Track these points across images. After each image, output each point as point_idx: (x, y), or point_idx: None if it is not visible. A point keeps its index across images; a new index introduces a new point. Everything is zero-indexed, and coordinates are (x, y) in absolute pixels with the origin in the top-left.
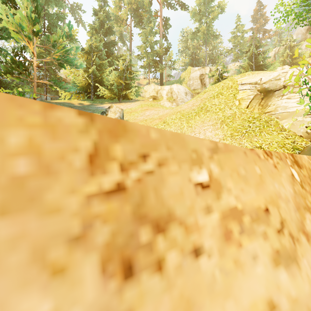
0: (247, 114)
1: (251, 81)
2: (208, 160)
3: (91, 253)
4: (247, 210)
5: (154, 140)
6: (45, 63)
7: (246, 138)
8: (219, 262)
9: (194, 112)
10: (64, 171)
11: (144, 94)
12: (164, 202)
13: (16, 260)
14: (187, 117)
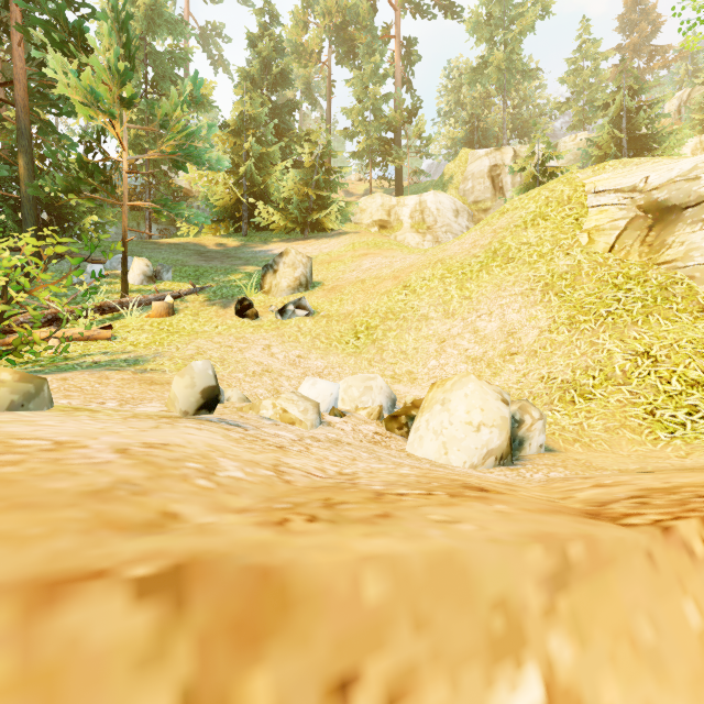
0: (610, 268)
1: (622, 184)
2: (540, 623)
3: None
4: None
5: (376, 608)
6: (148, 160)
7: (608, 330)
8: None
9: (476, 261)
10: None
11: (358, 216)
12: None
13: None
14: (459, 275)
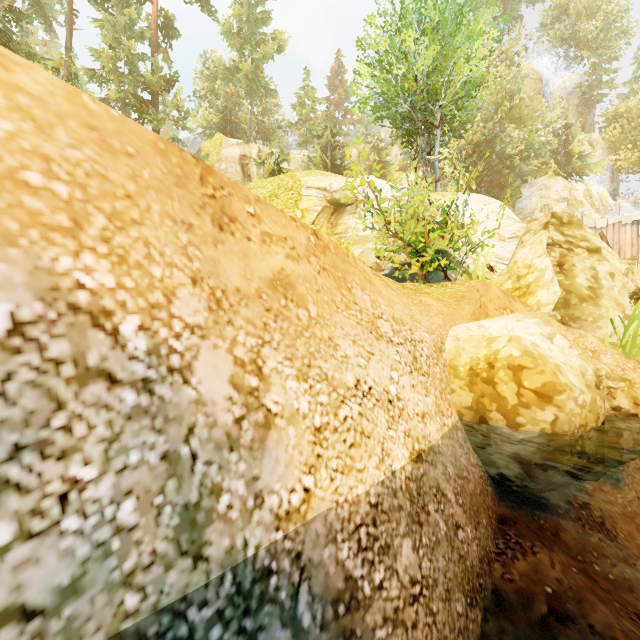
0: None
1: (320, 185)
2: (254, 204)
3: (207, 215)
4: (275, 235)
5: (226, 182)
6: None
7: None
8: (259, 249)
9: None
10: (192, 180)
11: None
12: (233, 212)
13: (185, 204)
14: None
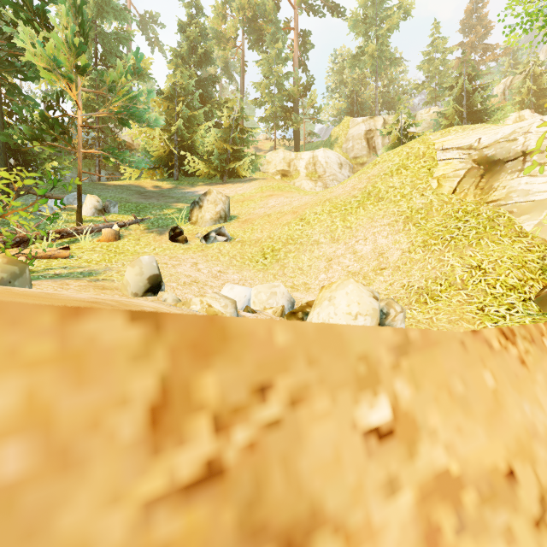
0: (453, 205)
1: (462, 143)
2: (390, 372)
3: None
4: (470, 476)
5: (283, 348)
6: (98, 118)
7: (451, 250)
8: None
9: (355, 200)
10: (98, 456)
11: (265, 167)
12: (302, 487)
13: None
14: (342, 211)
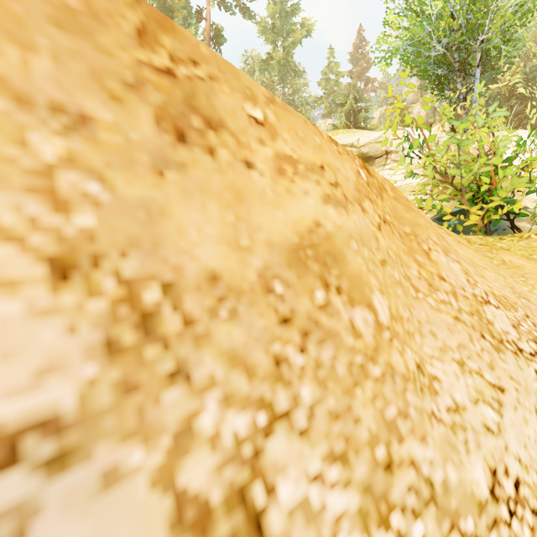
0: None
1: (346, 142)
2: (263, 104)
3: (145, 105)
4: (302, 161)
5: (205, 55)
6: None
7: None
8: (271, 185)
9: None
10: (113, 28)
11: None
12: (216, 110)
13: (77, 69)
14: None
